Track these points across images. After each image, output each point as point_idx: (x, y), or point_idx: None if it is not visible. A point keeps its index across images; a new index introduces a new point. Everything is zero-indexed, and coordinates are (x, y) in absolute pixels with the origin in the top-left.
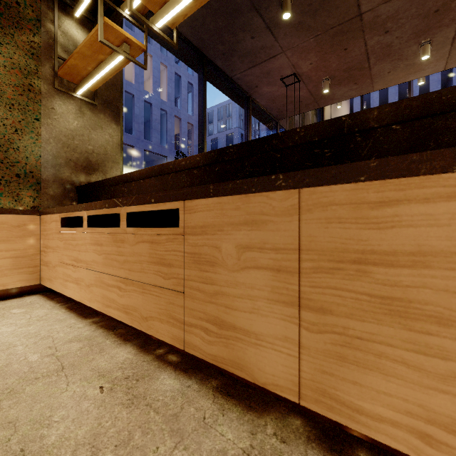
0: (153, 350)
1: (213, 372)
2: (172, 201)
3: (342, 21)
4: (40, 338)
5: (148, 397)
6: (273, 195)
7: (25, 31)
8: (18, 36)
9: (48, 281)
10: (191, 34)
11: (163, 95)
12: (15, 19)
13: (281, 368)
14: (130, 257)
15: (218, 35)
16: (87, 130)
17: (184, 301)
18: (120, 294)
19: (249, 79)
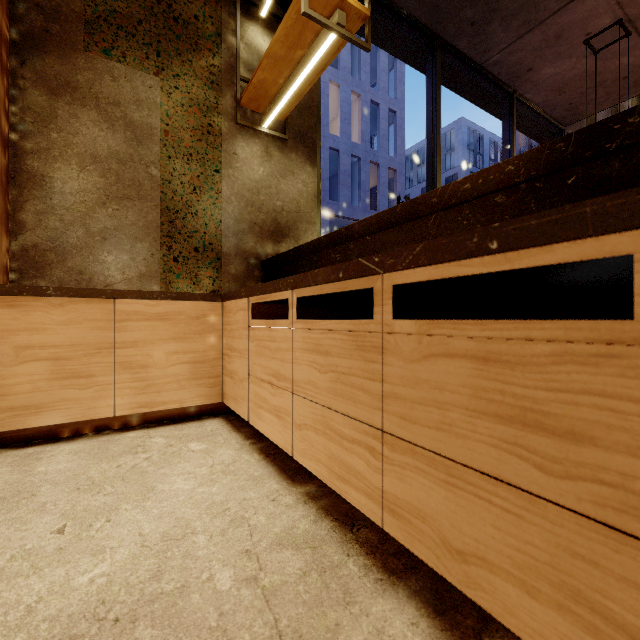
0: (474, 635)
1: None
2: (589, 237)
3: None
4: (230, 521)
5: None
6: None
7: (204, 53)
8: (196, 62)
9: (233, 400)
10: (418, 5)
11: (354, 135)
12: (193, 40)
13: None
14: (405, 388)
15: None
16: (275, 179)
17: None
18: (375, 465)
19: (516, 59)
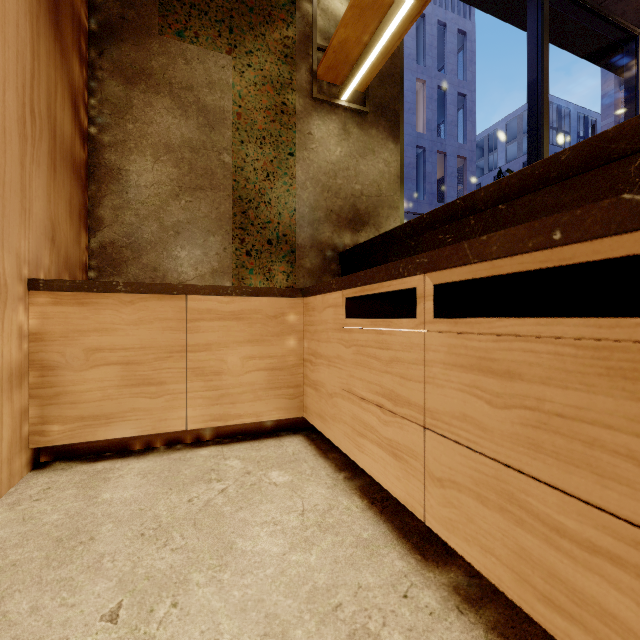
0: None
1: None
2: None
3: None
4: (349, 637)
5: None
6: None
7: (277, 25)
8: (269, 35)
9: (318, 418)
10: None
11: (419, 125)
12: (266, 11)
13: None
14: None
15: None
16: (354, 160)
17: None
18: None
19: None
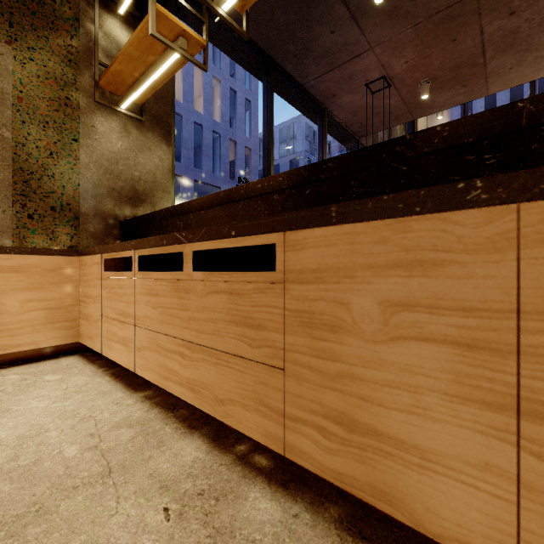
0: (231, 445)
1: (327, 491)
2: (264, 234)
3: (452, 3)
4: (80, 420)
5: (238, 534)
6: (458, 217)
7: (61, 33)
8: (53, 39)
9: (89, 339)
10: (255, 32)
11: (216, 114)
12: (50, 19)
13: (475, 516)
14: (198, 313)
15: (289, 32)
16: (133, 153)
17: (284, 381)
18: (184, 363)
19: (326, 86)
